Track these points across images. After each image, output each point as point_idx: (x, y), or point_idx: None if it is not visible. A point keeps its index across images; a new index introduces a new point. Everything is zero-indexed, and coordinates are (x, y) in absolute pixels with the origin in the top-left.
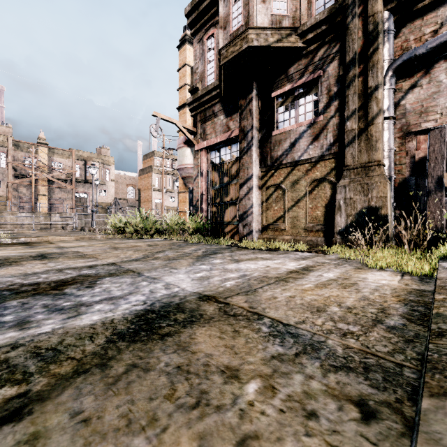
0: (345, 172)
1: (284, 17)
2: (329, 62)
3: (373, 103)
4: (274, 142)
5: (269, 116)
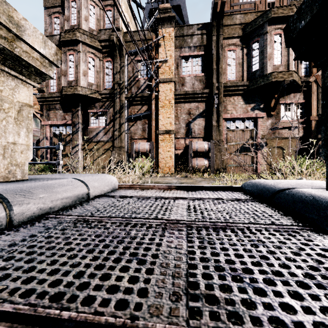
0: (114, 148)
1: (93, 84)
2: (110, 107)
3: (122, 128)
4: (89, 131)
5: (87, 119)
